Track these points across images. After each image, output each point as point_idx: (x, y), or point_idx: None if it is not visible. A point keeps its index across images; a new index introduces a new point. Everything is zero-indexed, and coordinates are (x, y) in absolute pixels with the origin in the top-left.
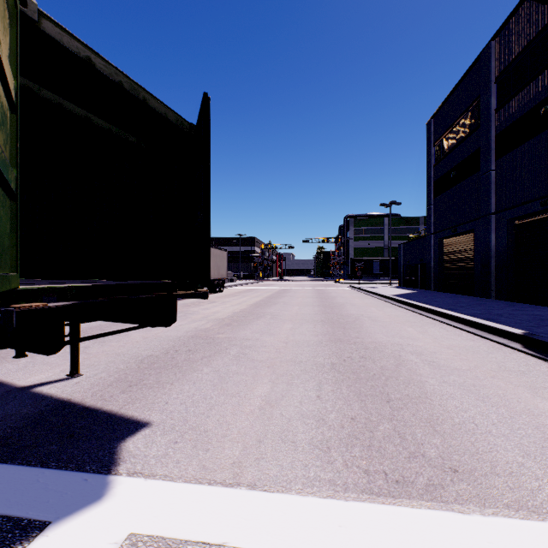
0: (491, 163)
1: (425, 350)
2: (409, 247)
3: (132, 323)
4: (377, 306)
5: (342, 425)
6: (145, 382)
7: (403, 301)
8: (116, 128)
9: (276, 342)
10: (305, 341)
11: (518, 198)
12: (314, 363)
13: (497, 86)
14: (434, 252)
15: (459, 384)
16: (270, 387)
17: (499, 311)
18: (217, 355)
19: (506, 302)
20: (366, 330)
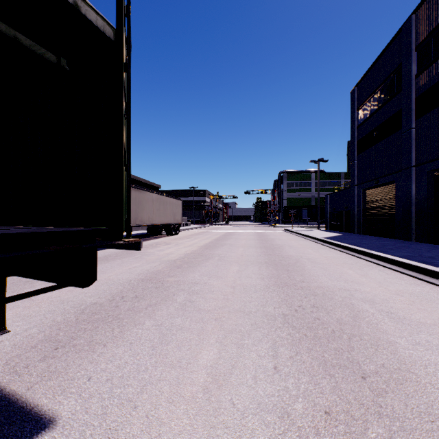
0: (412, 122)
1: (376, 297)
2: (335, 197)
3: (45, 280)
4: (312, 248)
5: (317, 429)
6: (76, 342)
7: (335, 243)
8: (25, 38)
9: (224, 286)
10: (252, 285)
11: (438, 152)
12: (264, 314)
13: (418, 54)
14: (358, 200)
15: (437, 348)
16: (217, 351)
17: (428, 253)
18: (163, 303)
19: (428, 244)
20: (309, 272)
